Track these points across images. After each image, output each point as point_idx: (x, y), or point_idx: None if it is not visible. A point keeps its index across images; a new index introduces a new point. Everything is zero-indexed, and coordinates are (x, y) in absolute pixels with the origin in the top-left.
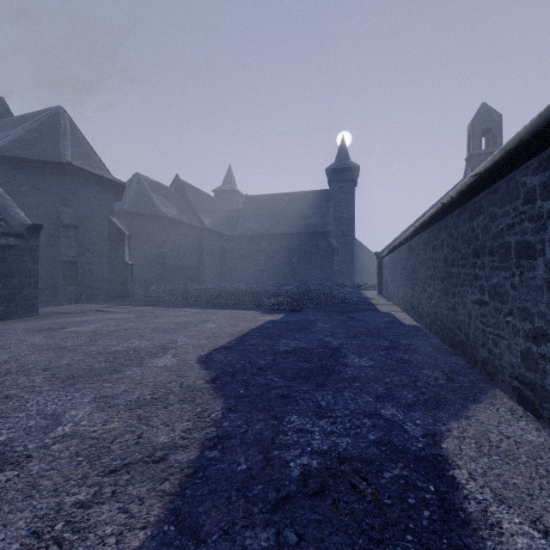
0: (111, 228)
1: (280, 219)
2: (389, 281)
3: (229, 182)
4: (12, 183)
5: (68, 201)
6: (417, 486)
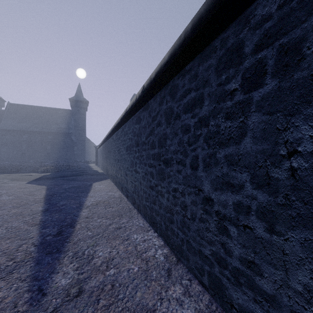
0: None
1: (38, 122)
2: (99, 159)
3: None
4: None
5: None
6: (86, 186)
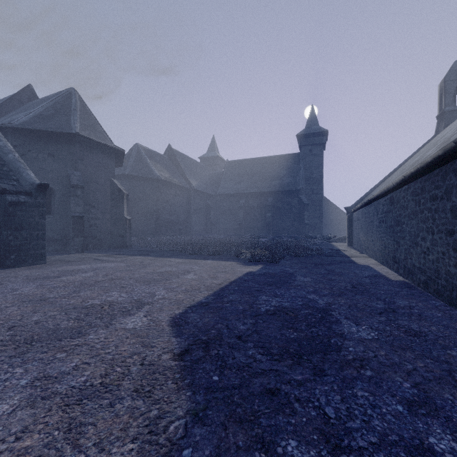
0: (112, 188)
1: (256, 180)
2: (362, 234)
3: (212, 150)
4: (33, 152)
5: (77, 166)
6: None
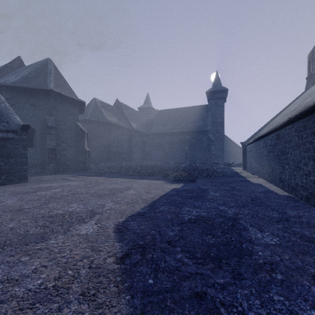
0: (77, 129)
1: (178, 123)
2: (253, 161)
3: (147, 103)
4: (20, 103)
5: (51, 113)
6: None
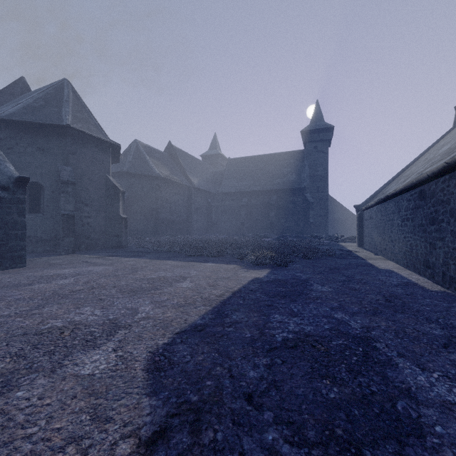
0: (107, 185)
1: (259, 178)
2: (376, 234)
3: (214, 148)
4: (20, 145)
5: (68, 160)
6: None
